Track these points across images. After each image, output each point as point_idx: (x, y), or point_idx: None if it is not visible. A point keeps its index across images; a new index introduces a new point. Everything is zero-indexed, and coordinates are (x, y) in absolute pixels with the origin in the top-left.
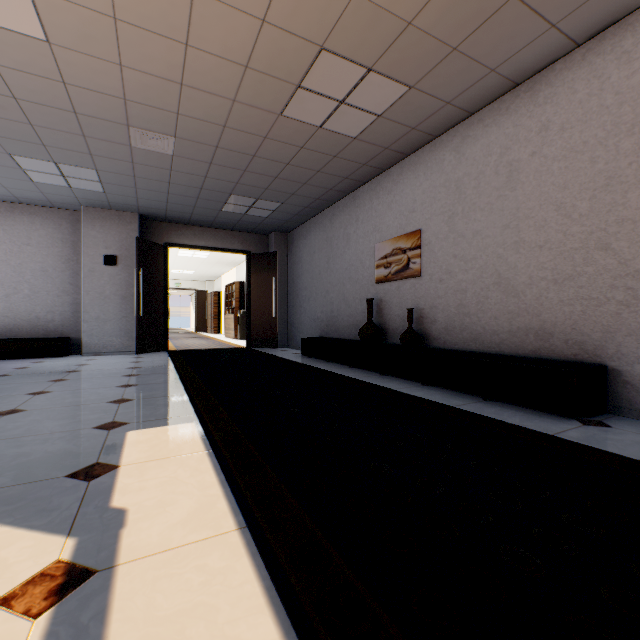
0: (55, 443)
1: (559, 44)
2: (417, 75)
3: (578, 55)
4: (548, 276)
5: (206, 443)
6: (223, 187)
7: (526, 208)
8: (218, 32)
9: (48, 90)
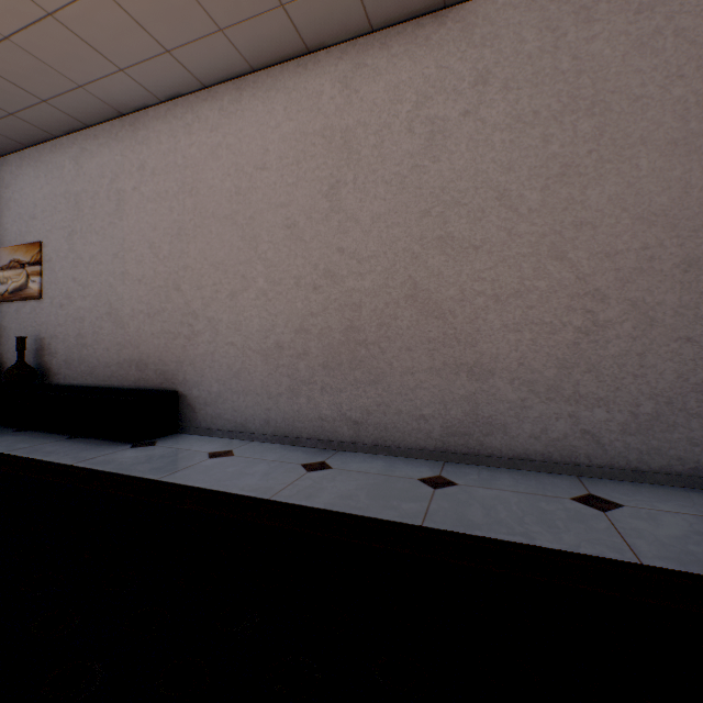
0: None
1: (142, 92)
2: None
3: (164, 110)
4: (145, 310)
5: None
6: None
7: (131, 241)
8: None
9: None
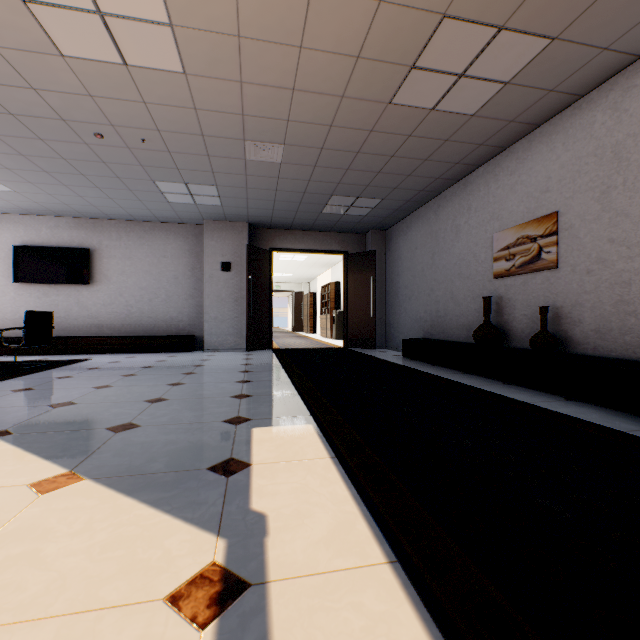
0: (194, 433)
1: None
2: (564, 21)
3: None
4: None
5: (328, 449)
6: (325, 189)
7: None
8: (332, 26)
9: (183, 118)
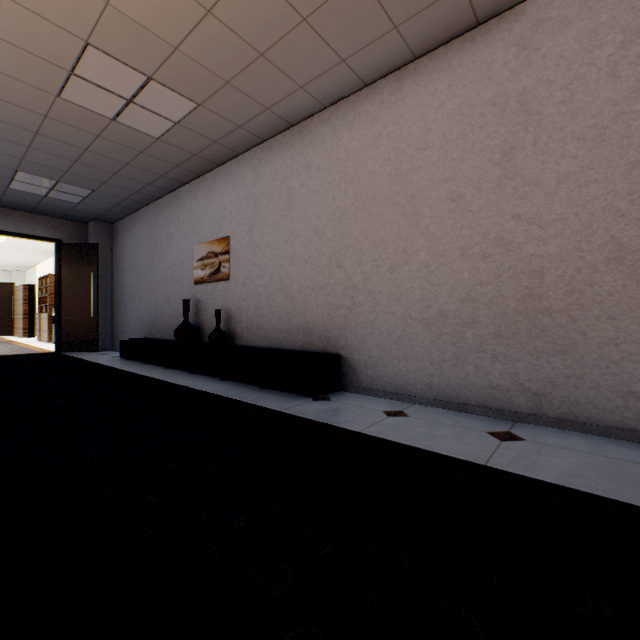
0: None
1: (312, 102)
2: (201, 95)
3: (327, 115)
4: (311, 285)
5: None
6: (3, 161)
7: (298, 228)
8: None
9: None
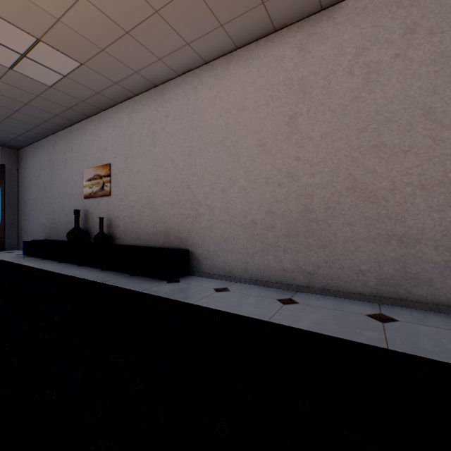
0: None
1: (169, 71)
2: (83, 57)
3: (180, 80)
4: (169, 201)
5: None
6: None
7: (160, 160)
8: None
9: None
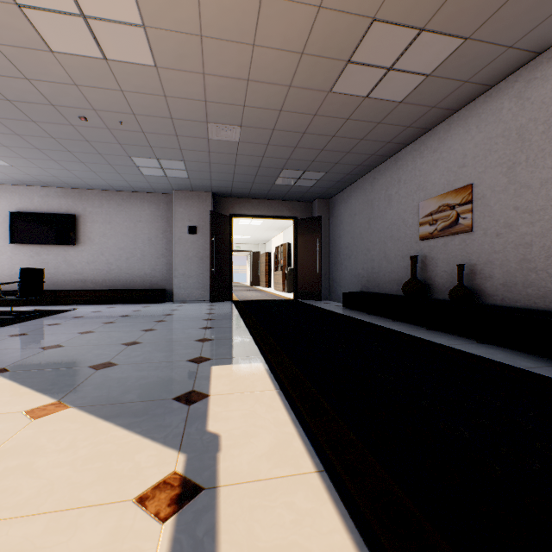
0: (163, 370)
1: None
2: (475, 24)
3: None
4: None
5: (274, 383)
6: (276, 164)
7: None
8: (279, 27)
9: (154, 104)
